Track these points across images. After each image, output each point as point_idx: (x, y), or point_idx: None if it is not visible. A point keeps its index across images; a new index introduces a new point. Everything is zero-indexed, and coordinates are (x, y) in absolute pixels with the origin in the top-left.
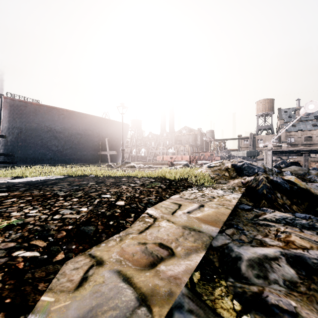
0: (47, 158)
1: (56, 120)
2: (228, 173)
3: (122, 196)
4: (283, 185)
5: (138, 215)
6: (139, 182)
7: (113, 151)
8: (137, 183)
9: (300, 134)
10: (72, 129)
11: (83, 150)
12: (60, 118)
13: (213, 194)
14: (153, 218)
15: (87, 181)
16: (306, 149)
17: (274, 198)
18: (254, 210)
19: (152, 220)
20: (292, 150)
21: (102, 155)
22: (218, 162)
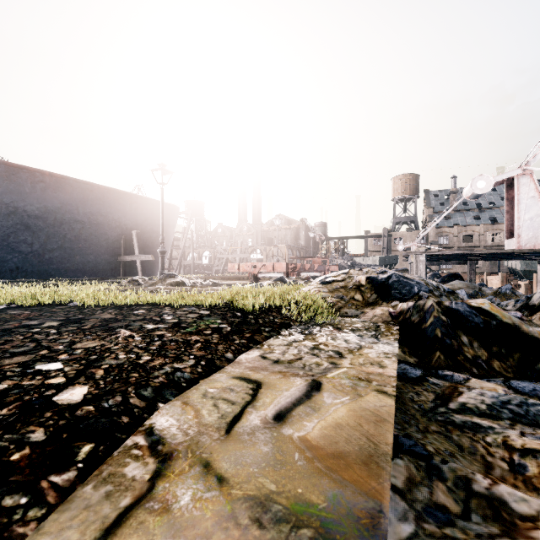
0: (10, 268)
1: (29, 193)
2: (361, 295)
3: (100, 363)
4: (471, 317)
5: (110, 448)
6: (172, 317)
7: (147, 255)
8: (165, 321)
9: (457, 232)
10: (64, 211)
11: (88, 252)
12: (36, 188)
13: (339, 345)
14: (157, 457)
15: (44, 318)
16: (481, 252)
17: (456, 345)
18: (430, 380)
19: (148, 474)
20: (459, 253)
21: (125, 262)
22: (340, 273)
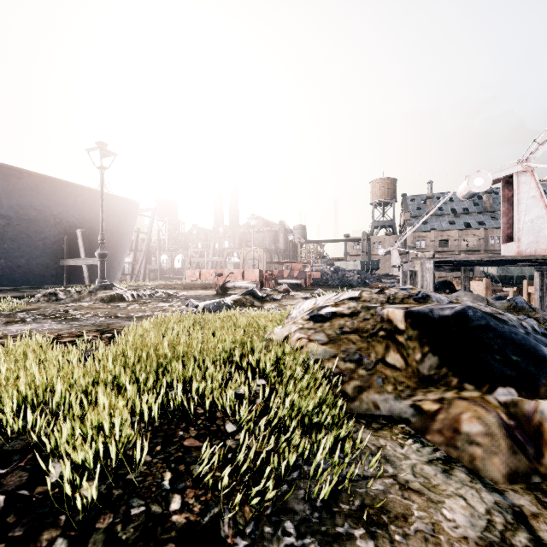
0: None
1: None
2: (399, 354)
3: None
4: None
5: None
6: None
7: (95, 259)
8: None
9: (434, 236)
10: None
11: (17, 255)
12: None
13: None
14: None
15: None
16: (503, 259)
17: None
18: None
19: None
20: (475, 259)
21: (69, 266)
22: (345, 297)
